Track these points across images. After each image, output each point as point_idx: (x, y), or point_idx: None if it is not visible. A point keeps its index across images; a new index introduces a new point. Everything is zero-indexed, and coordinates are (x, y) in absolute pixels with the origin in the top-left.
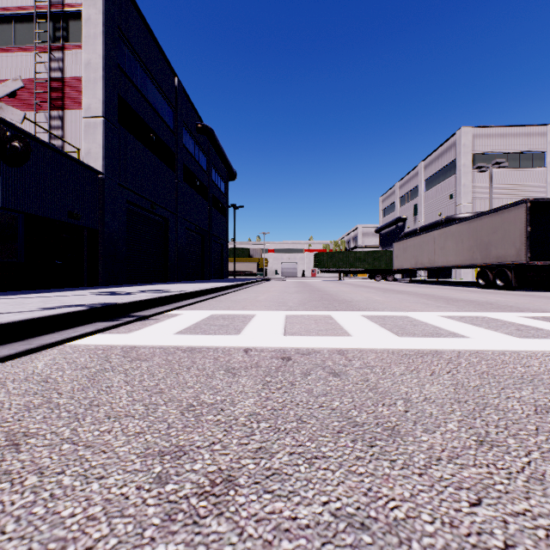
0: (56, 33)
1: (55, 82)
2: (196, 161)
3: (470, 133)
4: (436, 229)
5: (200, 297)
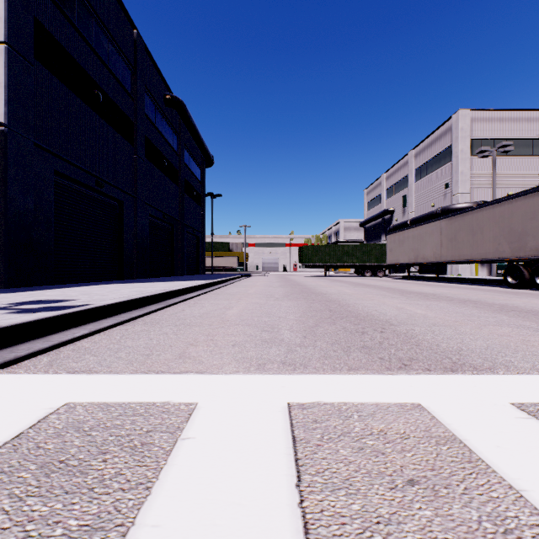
0: None
1: None
2: (163, 137)
3: (468, 116)
4: (443, 217)
5: (123, 315)
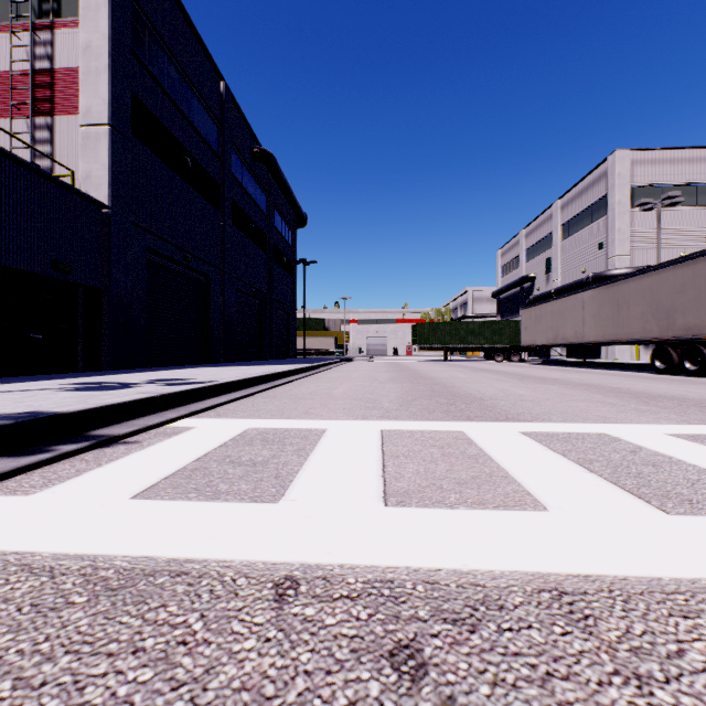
0: (43, 6)
1: (41, 75)
2: (251, 198)
3: (628, 158)
4: (586, 289)
5: (242, 391)
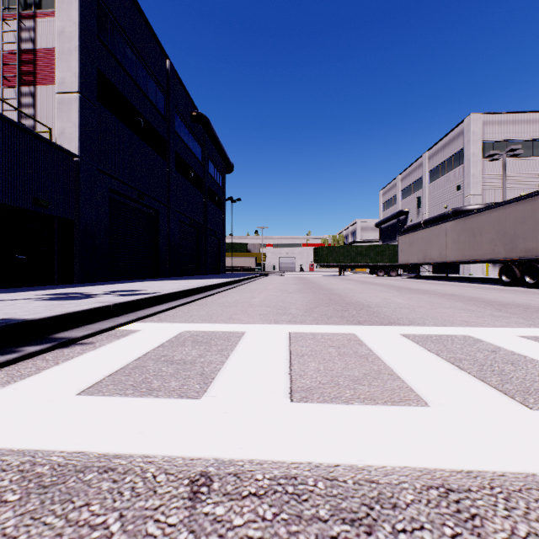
0: (27, 0)
1: (26, 54)
2: (190, 150)
3: (480, 120)
4: (448, 220)
5: (181, 300)
